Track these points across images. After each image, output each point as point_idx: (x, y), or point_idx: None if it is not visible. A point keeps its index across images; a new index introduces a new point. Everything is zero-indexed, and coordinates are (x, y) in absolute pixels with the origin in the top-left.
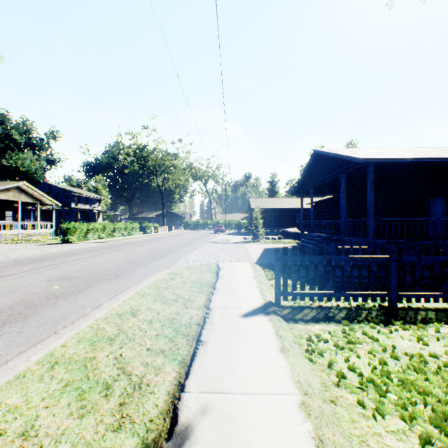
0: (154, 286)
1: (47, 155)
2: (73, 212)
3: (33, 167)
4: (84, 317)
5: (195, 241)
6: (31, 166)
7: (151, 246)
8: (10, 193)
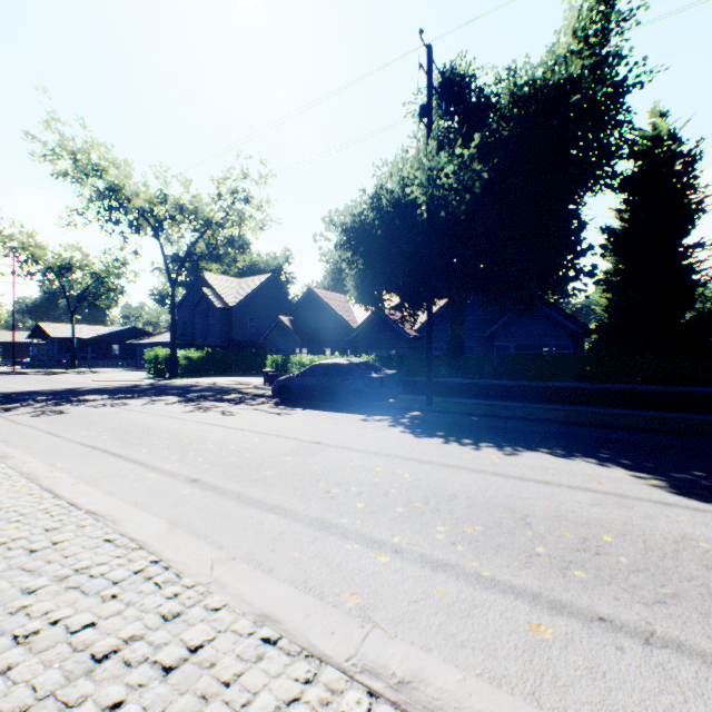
0: None
1: None
2: None
3: None
4: None
5: None
6: None
7: None
8: None
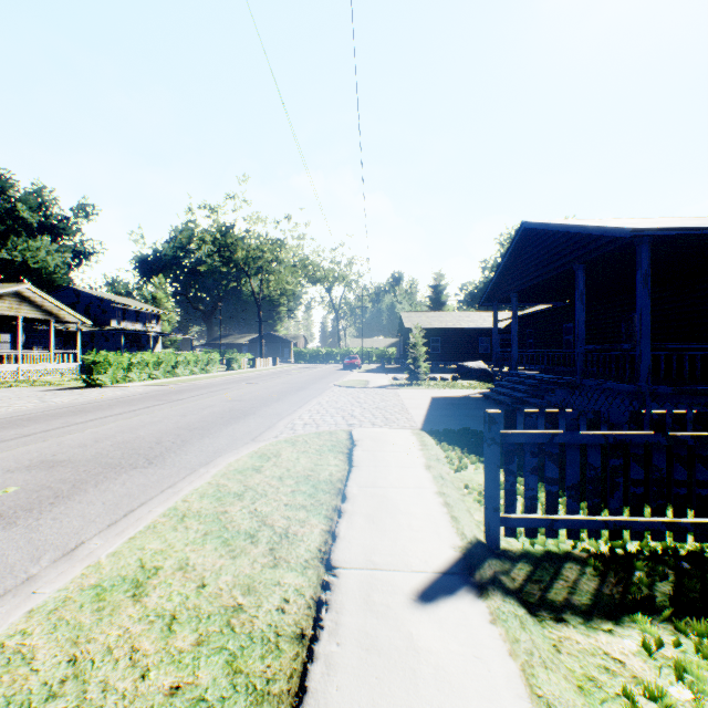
0: (214, 490)
1: (75, 244)
2: (115, 335)
3: (52, 263)
4: (18, 590)
5: (311, 383)
6: (48, 260)
7: (234, 394)
8: (2, 303)
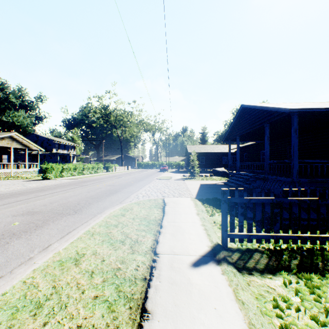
0: (105, 223)
1: (36, 113)
2: (55, 155)
3: (25, 122)
4: (27, 263)
5: (145, 178)
6: (24, 121)
7: (110, 182)
8: (4, 141)
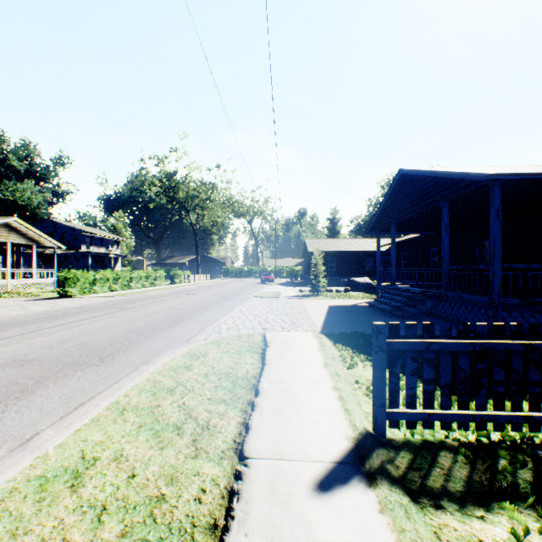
0: (151, 386)
1: (54, 186)
2: (84, 257)
3: (35, 201)
4: None
5: (236, 294)
6: (32, 199)
7: (175, 303)
8: None
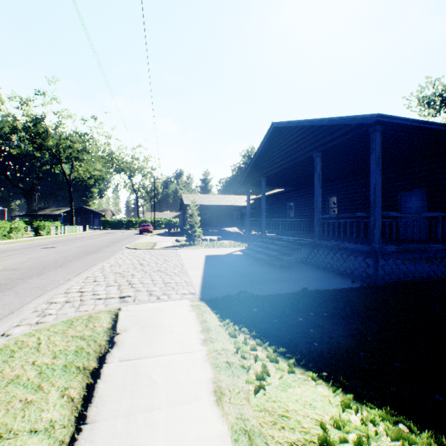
0: None
1: None
2: None
3: None
4: None
5: (107, 246)
6: None
7: (15, 260)
8: None
